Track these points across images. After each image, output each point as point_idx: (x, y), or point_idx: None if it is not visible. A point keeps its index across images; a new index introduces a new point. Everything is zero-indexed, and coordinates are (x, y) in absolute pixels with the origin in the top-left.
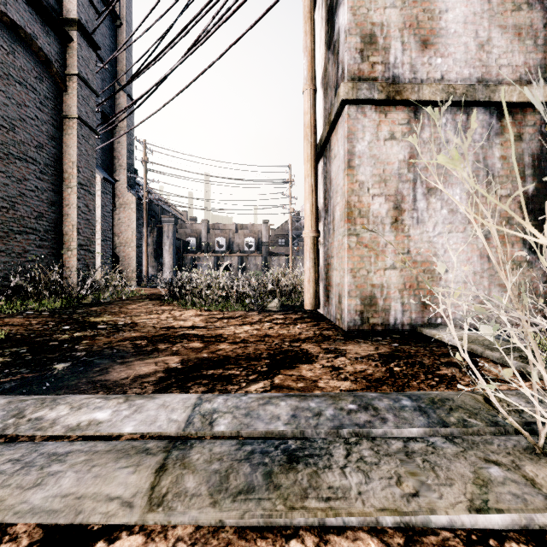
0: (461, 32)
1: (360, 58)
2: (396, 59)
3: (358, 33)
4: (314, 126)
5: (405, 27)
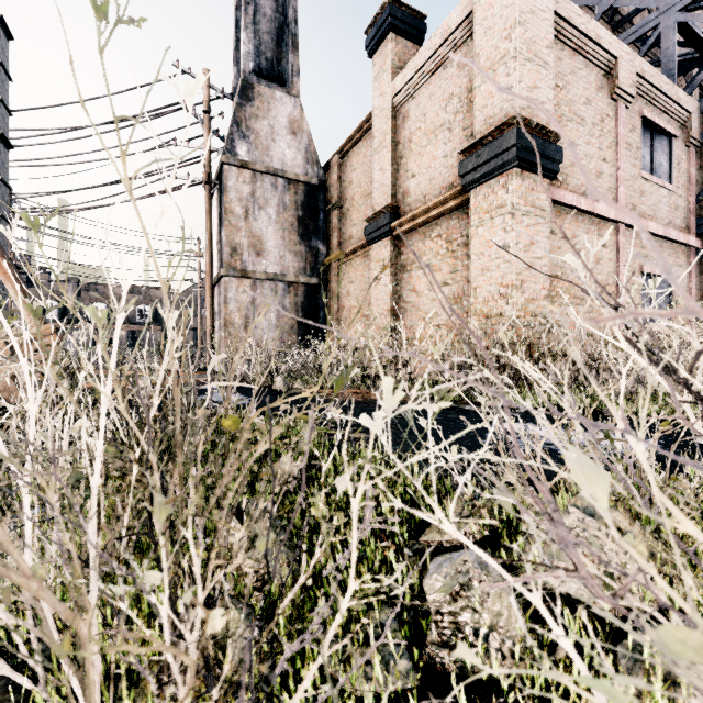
0: (274, 251)
1: (230, 257)
2: (246, 259)
3: (230, 246)
4: (212, 271)
5: (250, 246)
